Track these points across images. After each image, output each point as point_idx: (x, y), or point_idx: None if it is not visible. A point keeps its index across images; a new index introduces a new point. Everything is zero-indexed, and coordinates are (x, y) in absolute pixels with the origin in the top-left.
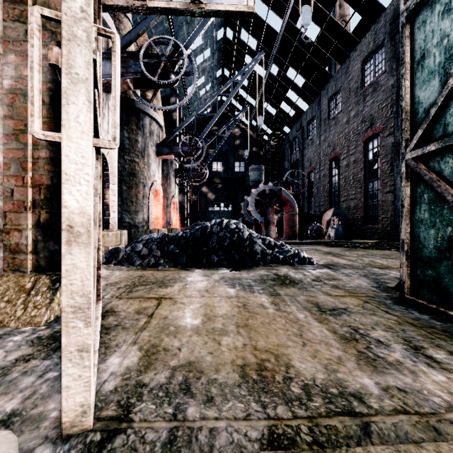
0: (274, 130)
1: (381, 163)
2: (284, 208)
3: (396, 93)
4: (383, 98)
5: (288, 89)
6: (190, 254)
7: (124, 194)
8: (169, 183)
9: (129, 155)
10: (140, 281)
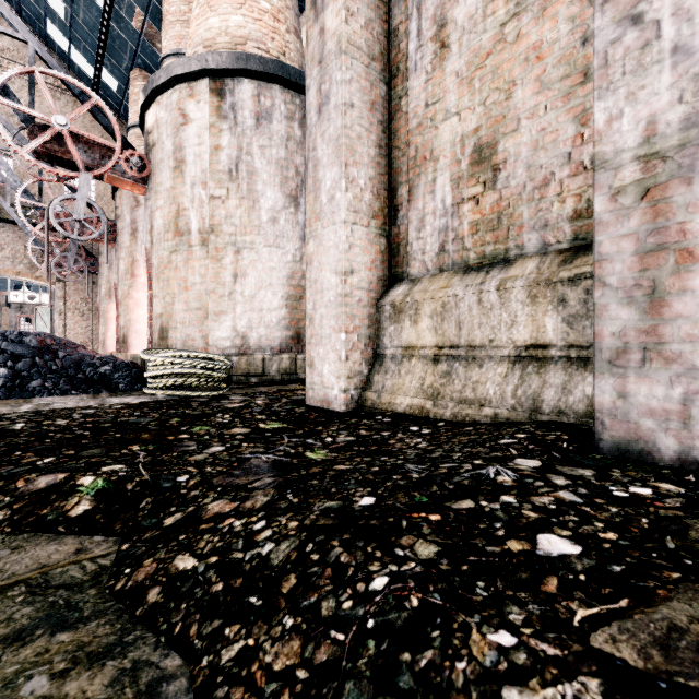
0: None
1: None
2: None
3: None
4: None
5: None
6: None
7: None
8: None
9: None
10: None
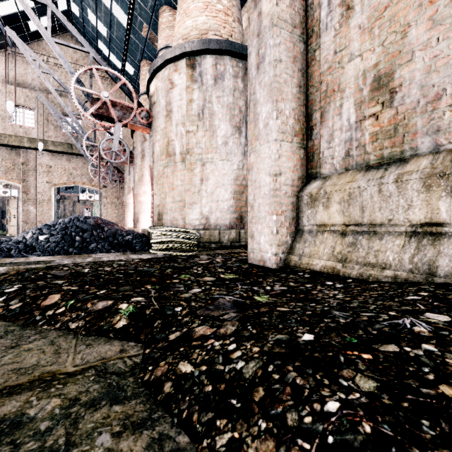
0: None
1: None
2: None
3: None
4: None
5: None
6: None
7: None
8: None
9: None
10: None
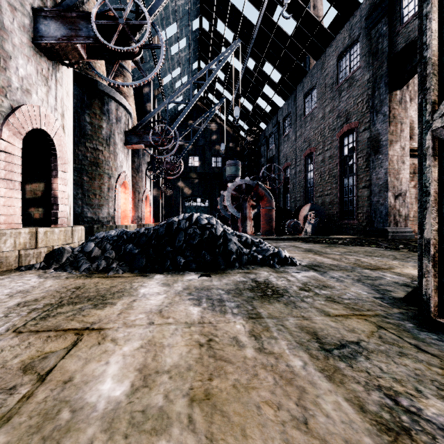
0: (250, 126)
1: (357, 159)
2: (261, 203)
3: (371, 87)
4: (359, 93)
5: (264, 84)
6: (151, 255)
7: (85, 185)
8: (141, 176)
9: (92, 142)
10: (72, 296)
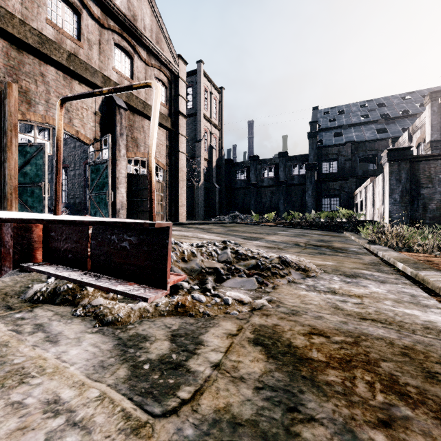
0: None
1: None
2: None
3: None
4: None
5: None
6: None
7: None
8: None
9: None
10: None
